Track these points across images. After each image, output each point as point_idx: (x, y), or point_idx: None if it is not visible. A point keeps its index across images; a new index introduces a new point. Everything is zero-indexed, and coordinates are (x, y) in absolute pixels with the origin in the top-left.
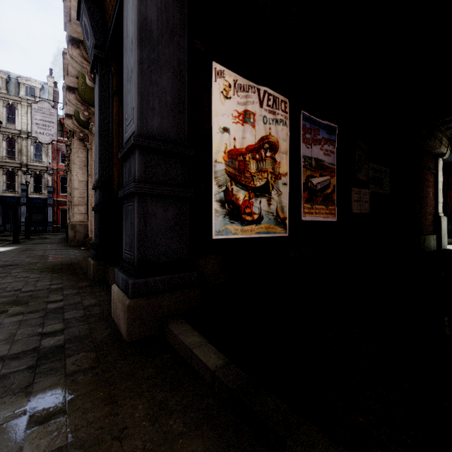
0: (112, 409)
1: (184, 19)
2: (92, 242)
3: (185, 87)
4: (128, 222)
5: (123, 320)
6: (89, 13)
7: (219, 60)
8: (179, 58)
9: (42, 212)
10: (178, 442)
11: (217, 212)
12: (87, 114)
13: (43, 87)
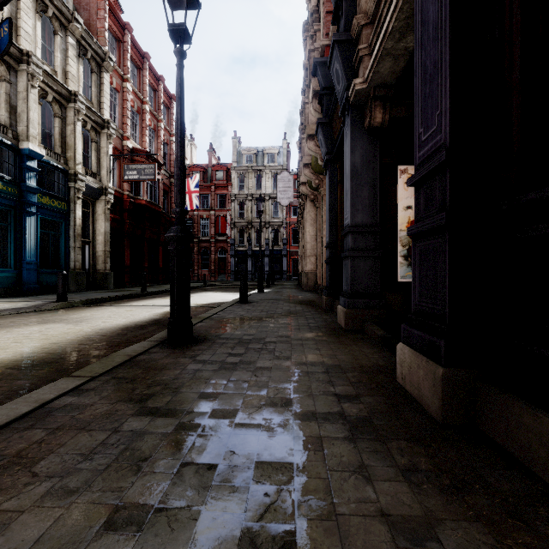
0: (339, 338)
1: (377, 152)
2: (321, 287)
3: (377, 192)
4: (345, 271)
5: (343, 320)
6: (323, 133)
7: (403, 163)
8: (373, 176)
9: (279, 262)
10: (359, 345)
11: (401, 263)
12: (317, 182)
13: (279, 151)
